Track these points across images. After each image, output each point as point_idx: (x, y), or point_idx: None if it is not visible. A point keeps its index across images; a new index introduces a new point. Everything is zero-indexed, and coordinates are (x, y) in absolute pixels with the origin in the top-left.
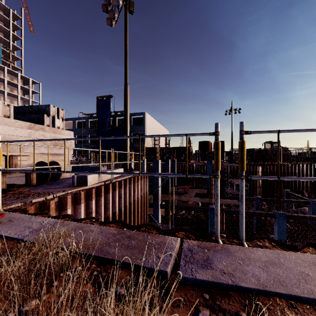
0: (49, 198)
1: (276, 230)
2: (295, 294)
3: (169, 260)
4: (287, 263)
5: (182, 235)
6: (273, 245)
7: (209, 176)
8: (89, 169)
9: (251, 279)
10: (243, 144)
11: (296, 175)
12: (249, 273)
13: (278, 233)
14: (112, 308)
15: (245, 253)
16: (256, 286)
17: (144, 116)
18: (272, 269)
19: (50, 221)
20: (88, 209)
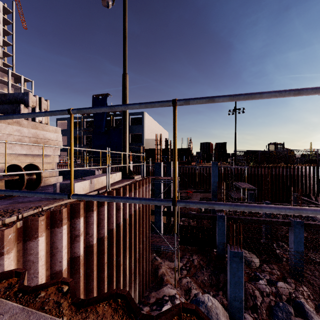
0: (9, 222)
1: (292, 240)
2: None
3: None
4: None
5: None
6: None
7: None
8: (81, 173)
9: None
10: None
11: (303, 177)
12: None
13: (294, 243)
14: None
15: None
16: None
17: (143, 116)
18: None
19: None
20: (74, 231)
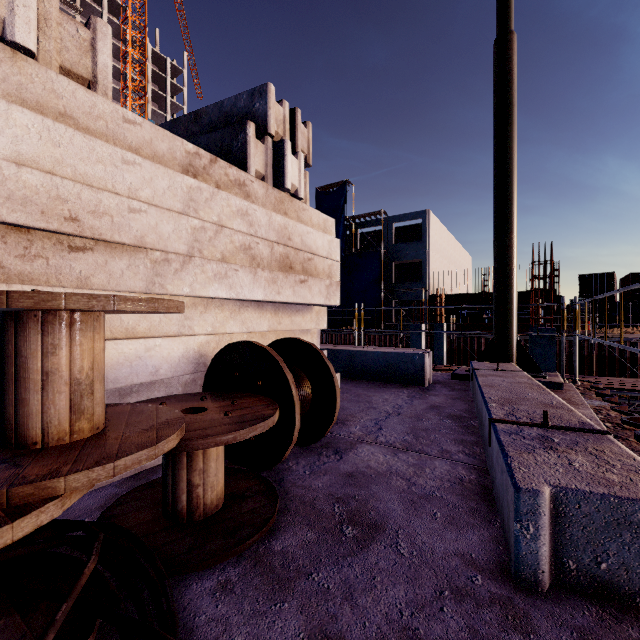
0: None
1: None
2: None
3: None
4: None
5: None
6: None
7: None
8: (375, 361)
9: None
10: None
11: None
12: None
13: None
14: None
15: None
16: None
17: (424, 219)
18: None
19: None
20: None
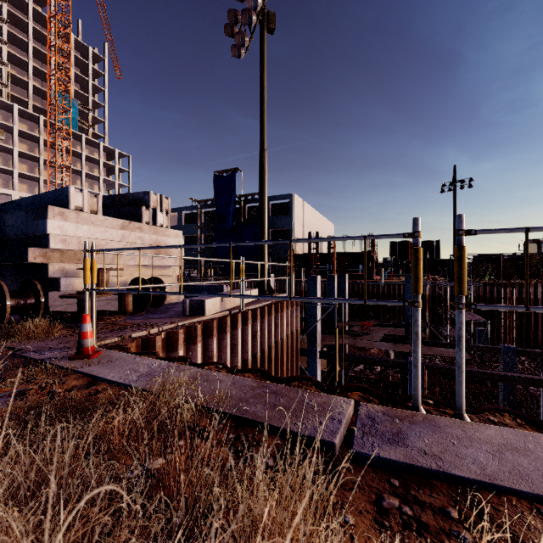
0: (153, 333)
1: None
2: None
3: (337, 428)
4: (539, 451)
5: (359, 396)
6: (520, 424)
7: (402, 303)
8: (205, 289)
9: (470, 467)
10: (462, 251)
11: None
12: (468, 458)
13: None
14: (262, 472)
15: (464, 430)
16: (477, 476)
17: (291, 200)
18: (510, 457)
19: (161, 364)
20: (207, 352)
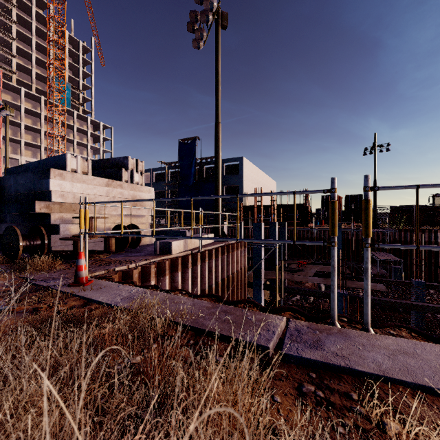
0: (131, 267)
1: None
2: (424, 384)
3: (272, 337)
4: (424, 355)
5: (290, 315)
6: (413, 336)
7: (322, 243)
8: (172, 234)
9: (370, 365)
10: (368, 203)
11: None
12: (369, 359)
13: None
14: (213, 363)
15: (368, 339)
16: (374, 371)
17: (241, 162)
18: (402, 358)
19: (138, 290)
20: (173, 283)
